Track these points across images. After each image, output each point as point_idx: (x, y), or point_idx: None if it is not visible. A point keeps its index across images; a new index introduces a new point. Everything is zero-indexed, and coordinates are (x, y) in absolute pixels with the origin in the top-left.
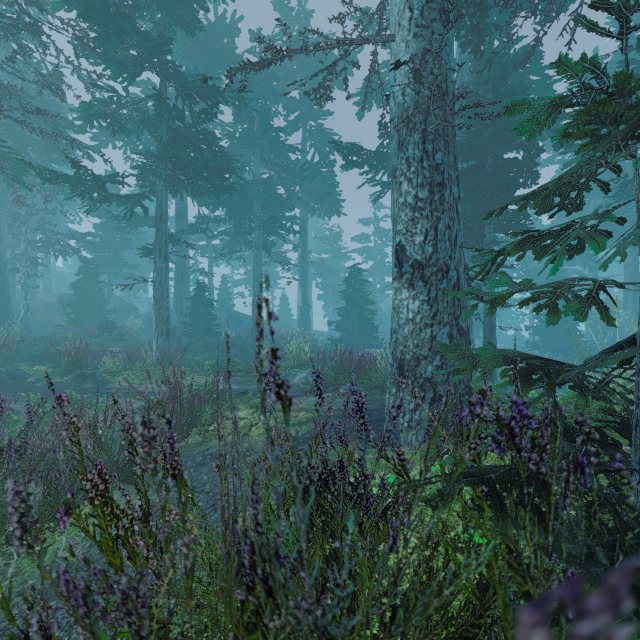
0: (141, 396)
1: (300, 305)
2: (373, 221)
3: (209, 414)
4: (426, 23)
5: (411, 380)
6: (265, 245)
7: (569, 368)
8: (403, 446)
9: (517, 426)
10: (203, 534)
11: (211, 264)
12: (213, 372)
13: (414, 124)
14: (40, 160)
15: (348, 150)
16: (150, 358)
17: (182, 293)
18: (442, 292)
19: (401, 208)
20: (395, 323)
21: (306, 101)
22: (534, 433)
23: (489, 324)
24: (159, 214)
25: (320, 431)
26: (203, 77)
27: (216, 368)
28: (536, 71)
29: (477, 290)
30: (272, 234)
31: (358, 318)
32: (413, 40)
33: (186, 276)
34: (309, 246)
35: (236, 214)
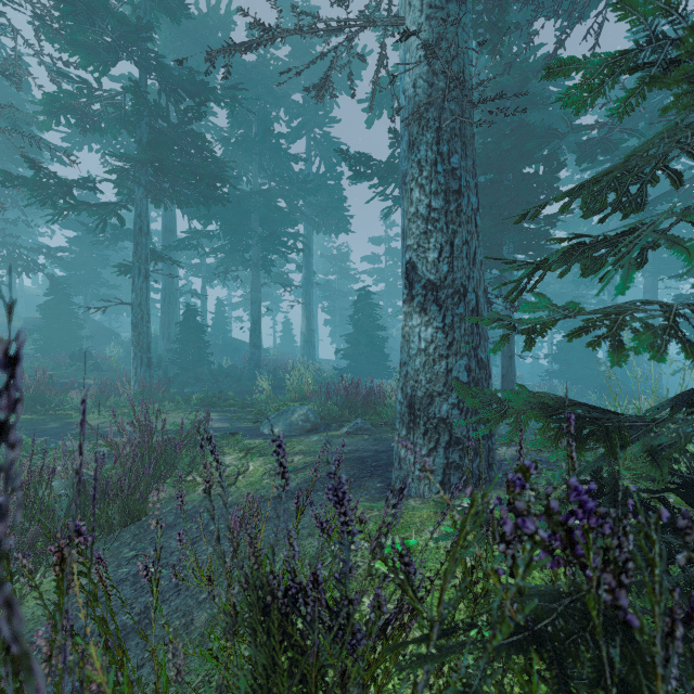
0: (104, 441)
1: (304, 331)
2: (384, 240)
3: (186, 462)
4: (441, 3)
5: (423, 421)
6: (264, 264)
7: (632, 423)
8: (414, 498)
9: (579, 527)
10: (112, 680)
11: (204, 285)
12: (202, 407)
13: (427, 121)
14: (1, 162)
15: (356, 160)
16: (127, 392)
17: (170, 317)
18: (459, 318)
19: (412, 219)
20: (405, 354)
21: (310, 106)
22: (606, 540)
23: (508, 352)
24: (138, 226)
25: (303, 501)
26: (190, 70)
27: (206, 403)
28: (556, 82)
29: (507, 316)
30: (272, 252)
31: (367, 345)
32: (426, 23)
33: (174, 298)
34: (315, 266)
35: (231, 229)
